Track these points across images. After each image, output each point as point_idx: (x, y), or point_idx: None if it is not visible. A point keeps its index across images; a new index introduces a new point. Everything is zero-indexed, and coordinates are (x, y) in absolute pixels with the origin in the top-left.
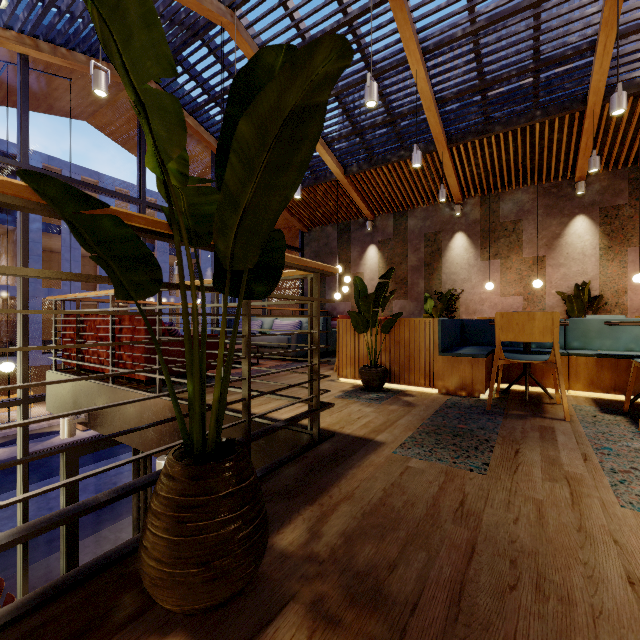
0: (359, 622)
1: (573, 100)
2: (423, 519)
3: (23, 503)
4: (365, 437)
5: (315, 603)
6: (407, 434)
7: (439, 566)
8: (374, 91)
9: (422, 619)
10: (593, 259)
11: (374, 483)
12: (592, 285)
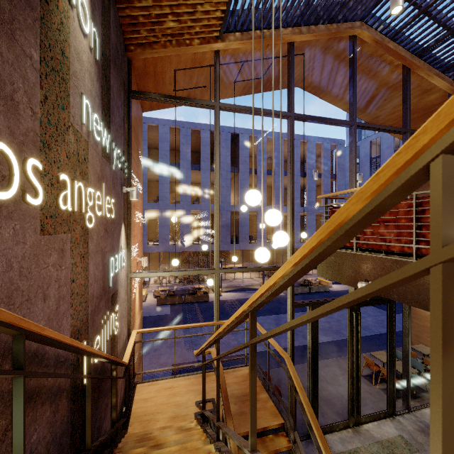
0: None
1: None
2: None
3: (291, 333)
4: None
5: None
6: None
7: None
8: None
9: None
10: None
11: None
12: None
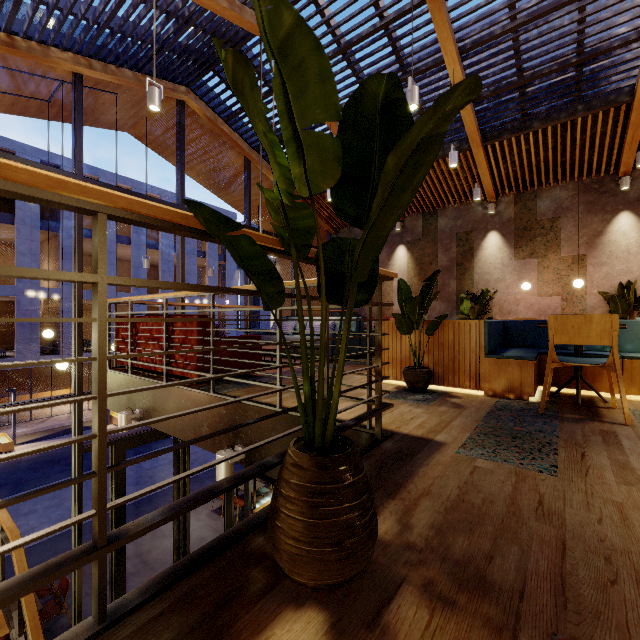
0: (473, 604)
1: (619, 92)
2: (506, 516)
3: (78, 492)
4: (424, 437)
5: (426, 586)
6: (465, 435)
7: (534, 559)
8: (415, 95)
9: (532, 605)
10: (639, 257)
11: (447, 481)
12: (638, 284)
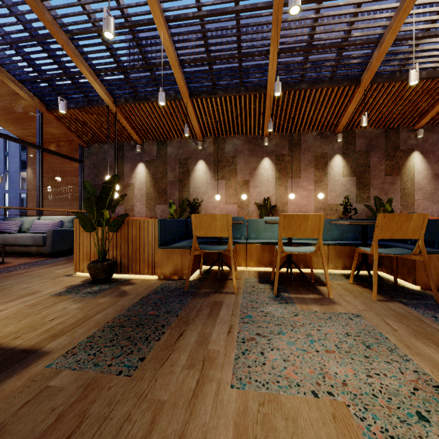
0: None
1: (260, 85)
2: None
3: None
4: (32, 348)
5: None
6: (89, 333)
7: None
8: (110, 24)
9: None
10: (272, 184)
11: None
12: (272, 199)
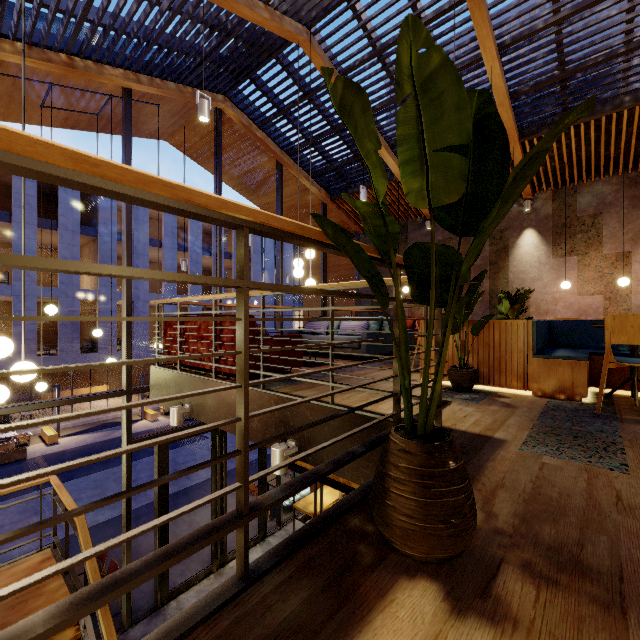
0: (575, 583)
1: None
2: (586, 509)
3: (127, 481)
4: (483, 434)
5: (525, 566)
6: (524, 433)
7: (626, 548)
8: None
9: (634, 587)
10: None
11: (518, 475)
12: None
